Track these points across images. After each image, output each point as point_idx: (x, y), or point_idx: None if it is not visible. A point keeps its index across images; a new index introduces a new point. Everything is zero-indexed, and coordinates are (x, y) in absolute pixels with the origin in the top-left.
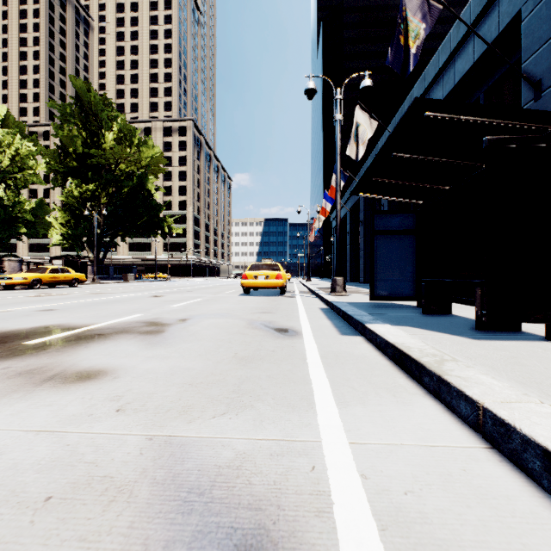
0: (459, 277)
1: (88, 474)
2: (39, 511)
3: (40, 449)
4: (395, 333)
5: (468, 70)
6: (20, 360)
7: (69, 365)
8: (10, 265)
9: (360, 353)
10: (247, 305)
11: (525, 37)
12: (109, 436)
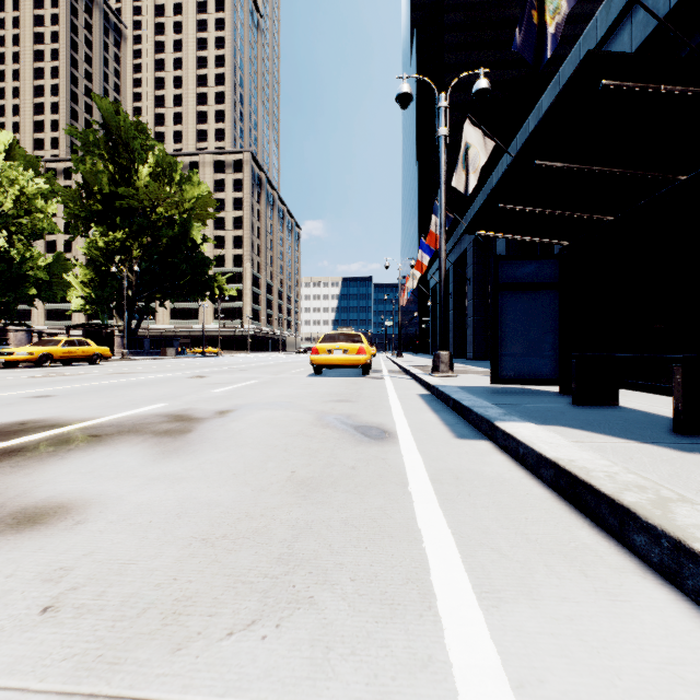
0: (630, 351)
1: None
2: None
3: None
4: (549, 440)
5: None
6: None
7: (15, 494)
8: (16, 336)
9: (494, 472)
10: (317, 389)
11: None
12: None
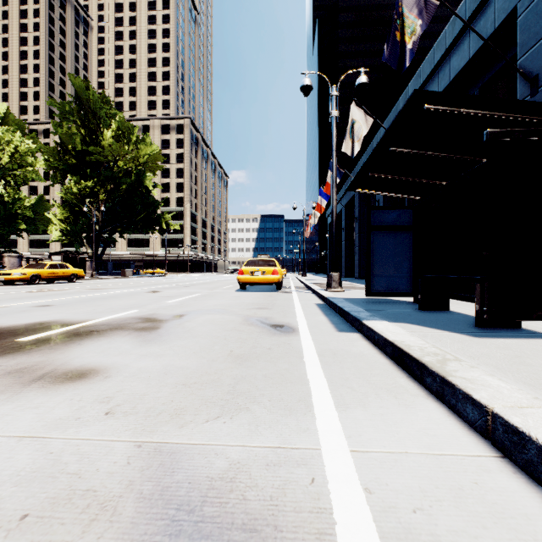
0: (456, 273)
1: (69, 488)
2: (12, 533)
3: (20, 458)
4: (394, 330)
5: (464, 66)
6: (11, 358)
7: (60, 363)
8: (10, 261)
9: (358, 351)
10: (243, 300)
11: (521, 33)
12: (96, 443)
